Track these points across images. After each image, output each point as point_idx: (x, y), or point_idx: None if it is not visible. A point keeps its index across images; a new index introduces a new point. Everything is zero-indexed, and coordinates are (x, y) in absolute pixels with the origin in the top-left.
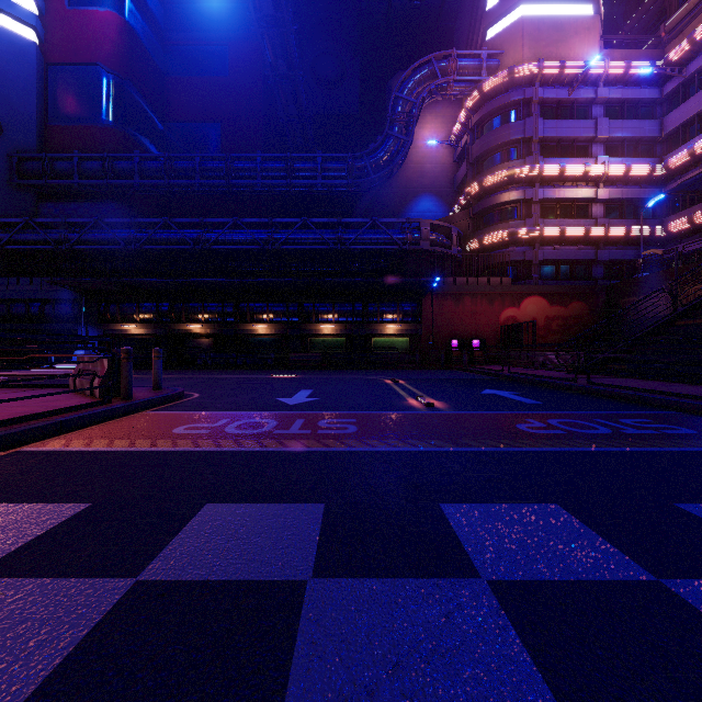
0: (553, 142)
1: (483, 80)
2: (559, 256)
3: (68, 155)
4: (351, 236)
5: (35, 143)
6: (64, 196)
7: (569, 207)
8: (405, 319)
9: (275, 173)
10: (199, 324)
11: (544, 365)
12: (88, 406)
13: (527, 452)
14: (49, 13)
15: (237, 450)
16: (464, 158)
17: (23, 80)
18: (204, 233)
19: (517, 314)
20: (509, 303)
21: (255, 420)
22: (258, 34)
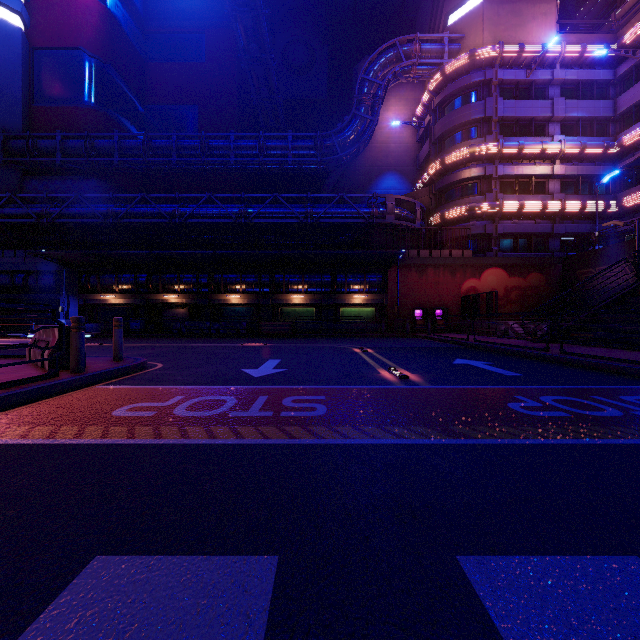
0: (512, 121)
1: (445, 63)
2: (518, 229)
3: (51, 134)
4: (320, 210)
5: (20, 122)
6: (48, 174)
7: (527, 183)
8: (371, 290)
9: (248, 151)
10: (175, 294)
11: (506, 334)
12: (25, 381)
13: (539, 446)
14: (34, 0)
15: (178, 443)
16: (426, 138)
17: (9, 63)
18: (180, 207)
19: (477, 284)
20: (470, 274)
21: (211, 397)
22: (231, 17)
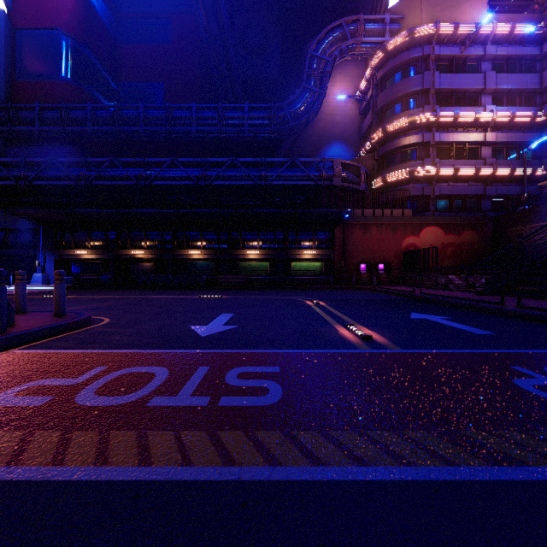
0: (447, 93)
1: (386, 41)
2: (453, 191)
3: (30, 105)
4: (273, 173)
5: (3, 95)
6: (28, 142)
7: (461, 150)
8: (320, 246)
9: (208, 121)
10: (141, 250)
11: (446, 286)
12: None
13: None
14: None
15: (35, 478)
16: (368, 111)
17: None
18: (145, 170)
19: (416, 241)
20: (410, 232)
21: (139, 369)
22: None
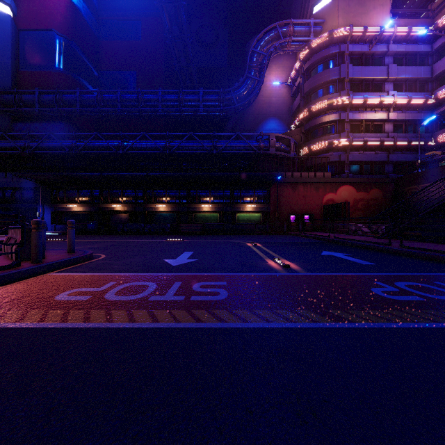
0: (358, 81)
1: (311, 40)
2: (363, 158)
3: (31, 90)
4: (222, 144)
5: (10, 82)
6: (29, 119)
7: (369, 125)
8: (258, 201)
9: (171, 103)
10: (119, 204)
11: (355, 232)
12: None
13: (410, 330)
14: None
15: (102, 326)
16: (297, 94)
17: (2, 40)
18: (122, 142)
19: (334, 197)
20: (329, 190)
21: (137, 283)
22: (159, 7)
